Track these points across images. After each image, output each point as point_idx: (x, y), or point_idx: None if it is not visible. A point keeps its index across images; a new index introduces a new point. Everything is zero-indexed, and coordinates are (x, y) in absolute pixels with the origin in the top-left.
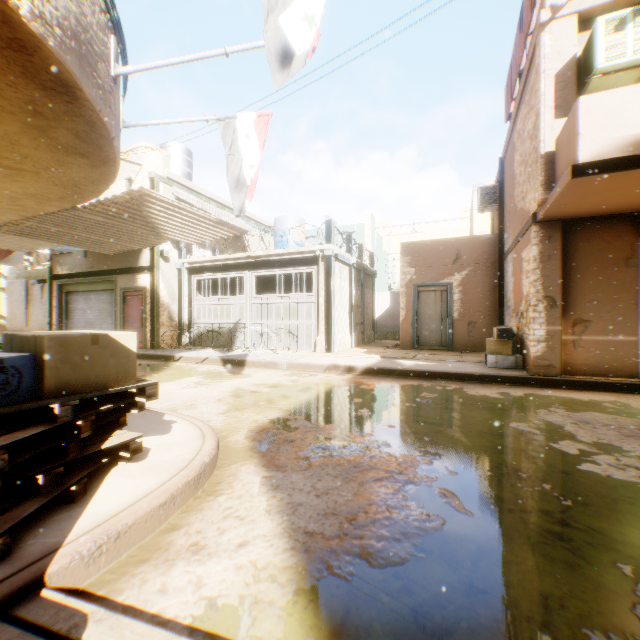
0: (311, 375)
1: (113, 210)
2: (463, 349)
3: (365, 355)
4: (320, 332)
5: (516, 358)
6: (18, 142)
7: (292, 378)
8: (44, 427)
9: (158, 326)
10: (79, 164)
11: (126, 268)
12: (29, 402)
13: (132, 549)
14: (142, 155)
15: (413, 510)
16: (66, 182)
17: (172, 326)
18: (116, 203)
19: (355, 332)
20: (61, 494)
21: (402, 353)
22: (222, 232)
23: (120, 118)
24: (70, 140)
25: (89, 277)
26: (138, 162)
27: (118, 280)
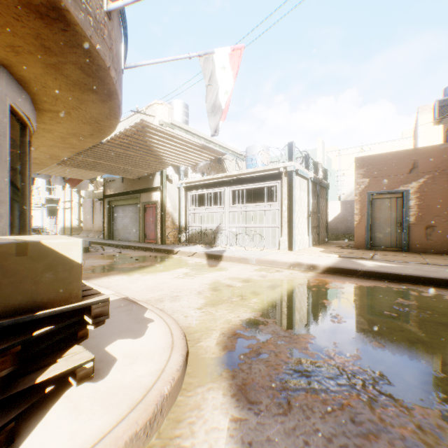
0: (277, 271)
1: (127, 142)
2: (419, 251)
3: (323, 254)
4: (283, 234)
5: None
6: (46, 85)
7: (261, 273)
8: None
9: (165, 228)
10: (92, 101)
11: (145, 188)
12: None
13: None
14: (155, 109)
15: None
16: (89, 120)
17: (174, 228)
18: (127, 136)
19: (312, 234)
20: None
21: (358, 253)
22: (205, 155)
23: (121, 59)
24: (78, 76)
25: (124, 195)
26: (152, 115)
27: (140, 197)
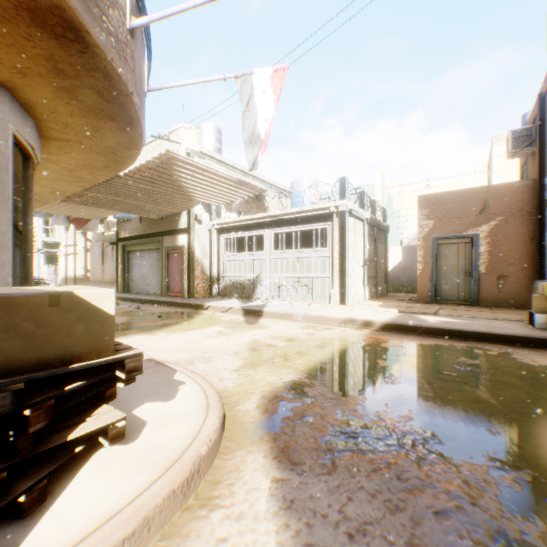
0: (327, 328)
1: (148, 176)
2: (490, 304)
3: (381, 309)
4: (334, 285)
5: None
6: (55, 110)
7: (308, 331)
8: None
9: (193, 279)
10: (110, 129)
11: (169, 230)
12: None
13: None
14: (180, 135)
15: None
16: (105, 150)
17: (204, 279)
18: (149, 169)
19: (368, 285)
20: None
21: (421, 307)
22: (243, 192)
23: (144, 81)
24: (95, 101)
25: (142, 239)
26: (177, 141)
27: (163, 240)
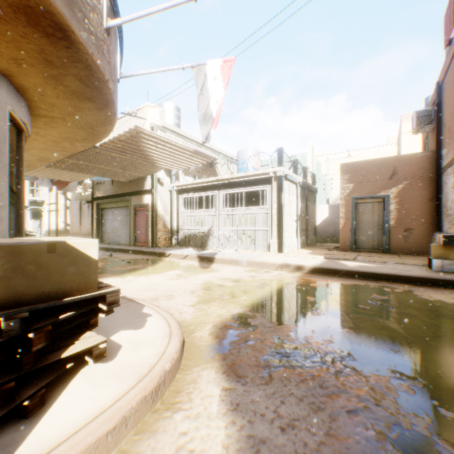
0: (266, 272)
1: (120, 147)
2: (399, 252)
3: (310, 256)
4: (273, 236)
5: None
6: (44, 93)
7: (251, 274)
8: None
9: (156, 231)
10: (89, 108)
11: (136, 191)
12: None
13: None
14: (146, 112)
15: None
16: (84, 125)
17: (165, 231)
18: (121, 141)
19: (301, 236)
20: (6, 414)
21: (343, 254)
22: (198, 160)
23: (117, 70)
24: (77, 86)
25: (114, 198)
26: (143, 117)
27: (131, 200)
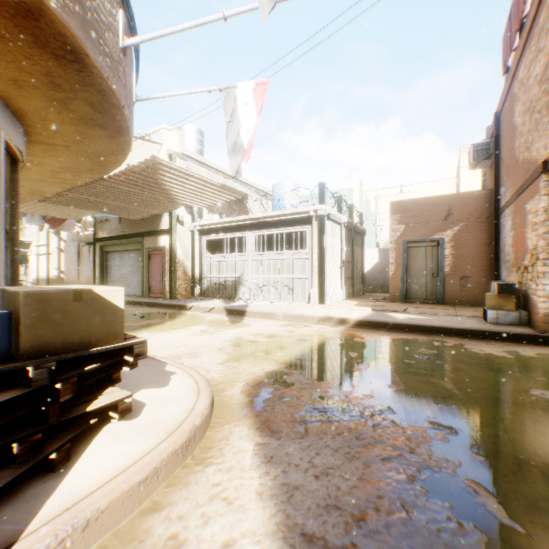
0: (305, 326)
1: (133, 179)
2: (454, 303)
3: (356, 307)
4: (313, 285)
5: (519, 314)
6: (46, 117)
7: (288, 328)
8: (14, 393)
9: (175, 280)
10: (99, 136)
11: (150, 231)
12: (1, 364)
13: (105, 536)
14: (162, 136)
15: (437, 512)
16: (91, 154)
17: (186, 280)
18: (134, 172)
19: (346, 286)
20: (35, 465)
21: (392, 306)
22: (225, 196)
23: (132, 92)
24: (87, 112)
25: (122, 239)
26: (159, 142)
27: (144, 241)
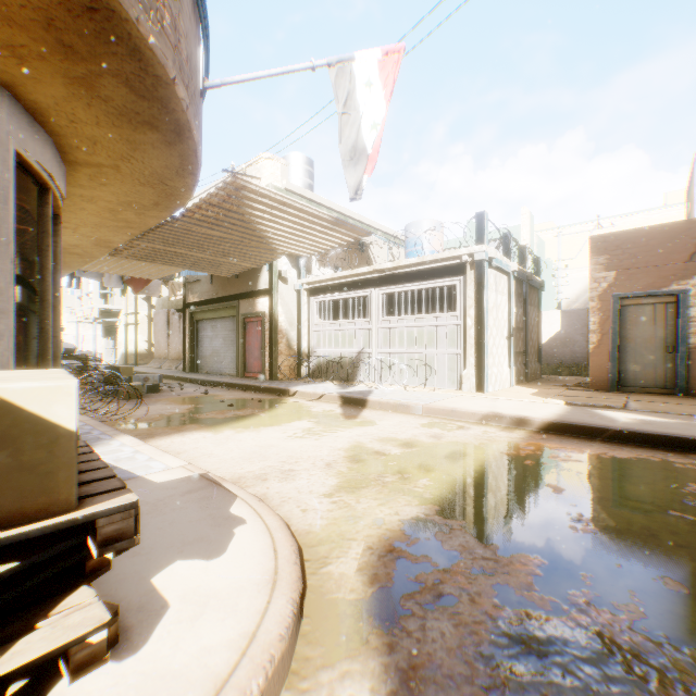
0: (460, 428)
1: (213, 216)
2: None
3: (538, 399)
4: (467, 364)
5: None
6: (75, 117)
7: (432, 431)
8: None
9: (276, 355)
10: (151, 144)
11: (245, 292)
12: None
13: None
14: (260, 168)
15: None
16: (150, 178)
17: (290, 355)
18: (213, 205)
19: (515, 365)
20: None
21: (597, 398)
22: (340, 236)
23: (197, 72)
24: (125, 99)
25: (214, 304)
26: (257, 176)
27: (238, 306)
